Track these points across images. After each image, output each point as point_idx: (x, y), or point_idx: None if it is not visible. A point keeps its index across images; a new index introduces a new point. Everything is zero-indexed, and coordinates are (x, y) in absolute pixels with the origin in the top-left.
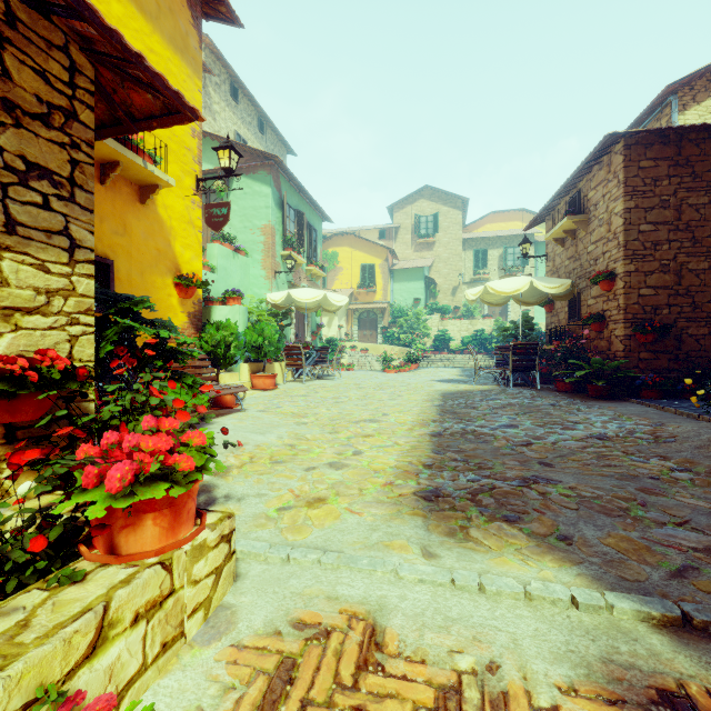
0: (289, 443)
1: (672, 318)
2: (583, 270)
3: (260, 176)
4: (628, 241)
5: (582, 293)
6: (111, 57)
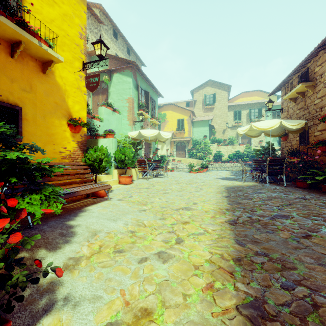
0: (131, 230)
1: None
2: (311, 115)
3: (126, 72)
4: None
5: (310, 129)
6: None
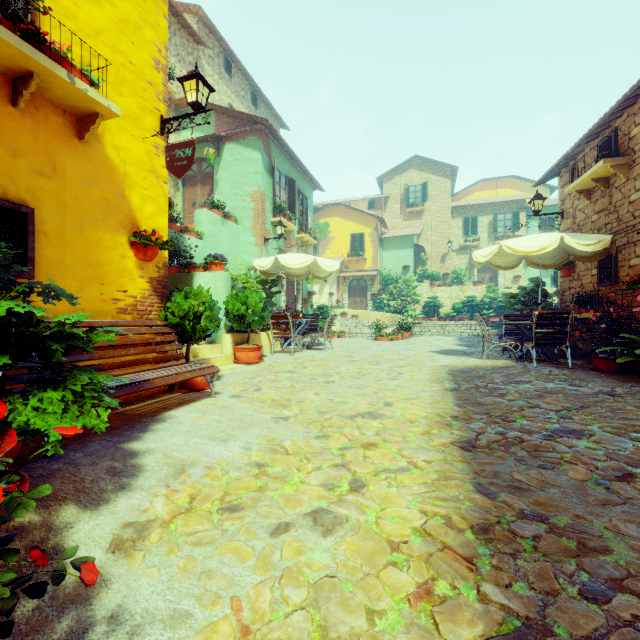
0: (257, 461)
1: None
2: (622, 224)
3: (250, 141)
4: None
5: (620, 252)
6: None
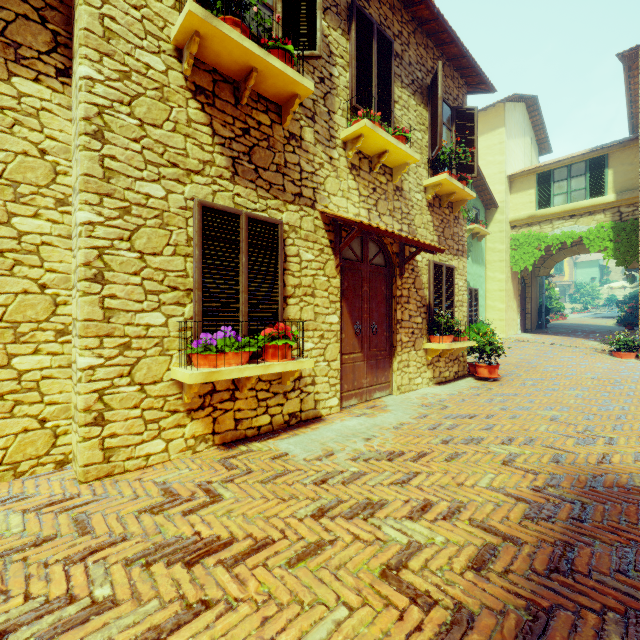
0: None
1: None
2: None
3: None
4: None
5: None
6: None
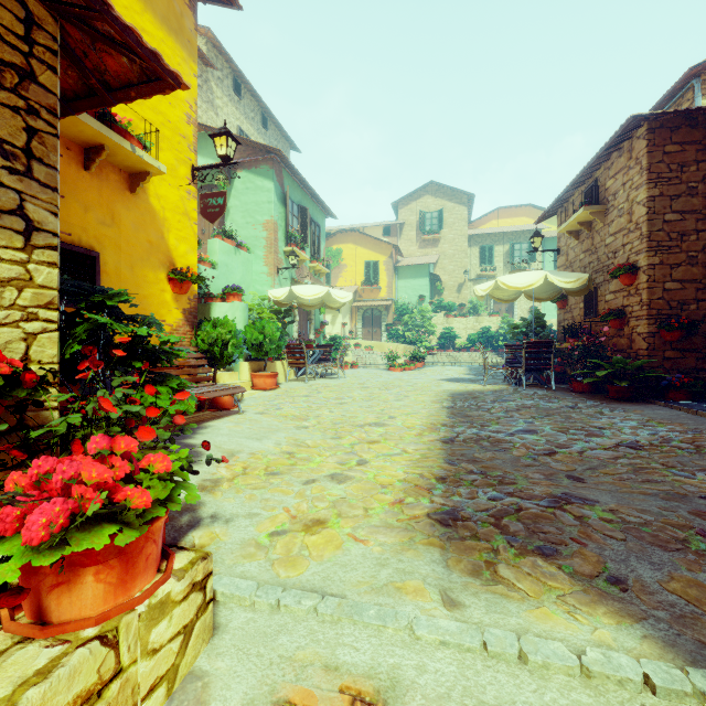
0: (287, 451)
1: (701, 314)
2: (600, 264)
3: (262, 170)
4: (652, 232)
5: (599, 288)
6: (73, 6)
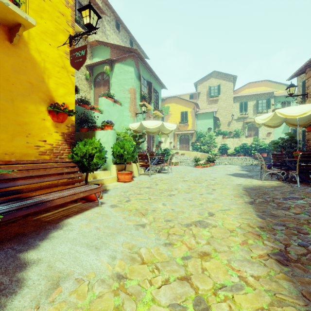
0: (118, 273)
1: None
2: None
3: (128, 62)
4: None
5: None
6: None
